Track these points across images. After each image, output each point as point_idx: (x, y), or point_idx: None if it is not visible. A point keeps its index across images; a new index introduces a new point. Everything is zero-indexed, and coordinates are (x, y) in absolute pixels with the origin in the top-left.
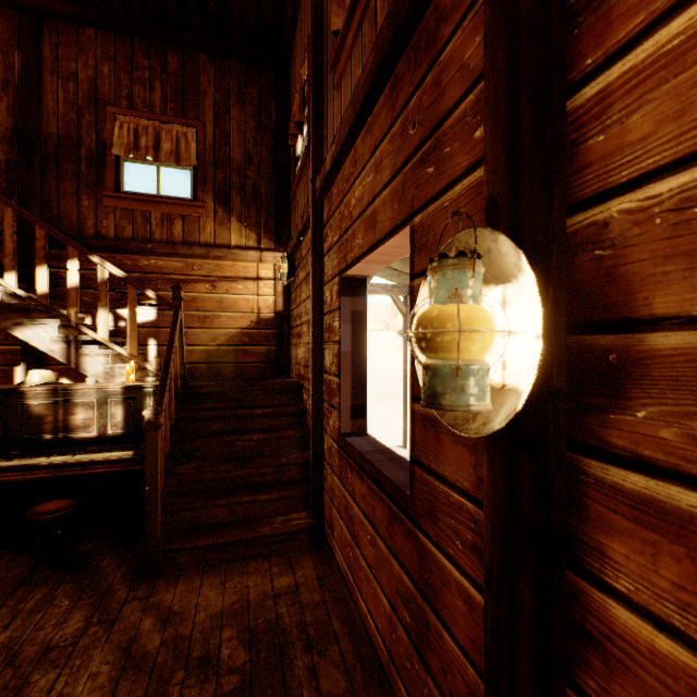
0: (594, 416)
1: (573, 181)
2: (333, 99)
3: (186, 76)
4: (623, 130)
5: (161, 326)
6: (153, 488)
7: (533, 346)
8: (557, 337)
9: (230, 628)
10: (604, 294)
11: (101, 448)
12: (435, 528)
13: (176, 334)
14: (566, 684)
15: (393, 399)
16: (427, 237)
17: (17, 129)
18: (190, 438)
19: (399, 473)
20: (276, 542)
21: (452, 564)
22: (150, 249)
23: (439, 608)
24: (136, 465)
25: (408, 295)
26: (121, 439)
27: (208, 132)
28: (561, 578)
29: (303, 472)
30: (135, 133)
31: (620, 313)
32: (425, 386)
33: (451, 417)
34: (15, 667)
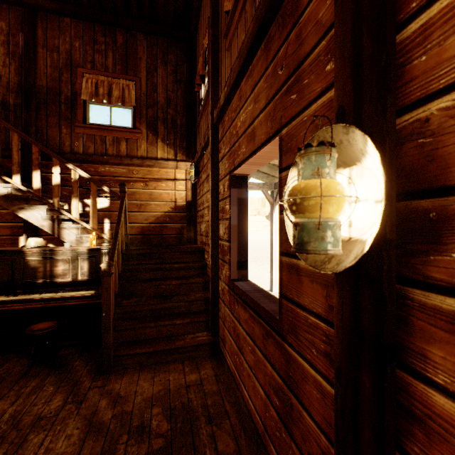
0: (417, 258)
1: (401, 92)
2: (225, 58)
3: (129, 48)
4: (441, 50)
5: (112, 210)
6: (107, 314)
7: (372, 209)
8: (389, 203)
9: (157, 407)
10: (426, 170)
11: (74, 288)
12: (297, 341)
13: (122, 215)
14: (396, 449)
15: (263, 260)
16: (291, 143)
17: (21, 83)
18: (131, 282)
19: (270, 304)
20: (187, 351)
21: (309, 365)
22: (105, 161)
23: (300, 395)
24: (96, 300)
25: (274, 190)
26: (87, 283)
27: (143, 84)
28: (392, 374)
29: (205, 305)
30: (96, 85)
31: (438, 182)
32: (295, 237)
33: (312, 261)
34: (18, 429)
